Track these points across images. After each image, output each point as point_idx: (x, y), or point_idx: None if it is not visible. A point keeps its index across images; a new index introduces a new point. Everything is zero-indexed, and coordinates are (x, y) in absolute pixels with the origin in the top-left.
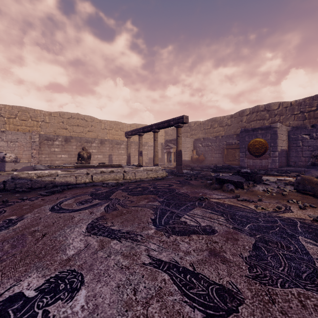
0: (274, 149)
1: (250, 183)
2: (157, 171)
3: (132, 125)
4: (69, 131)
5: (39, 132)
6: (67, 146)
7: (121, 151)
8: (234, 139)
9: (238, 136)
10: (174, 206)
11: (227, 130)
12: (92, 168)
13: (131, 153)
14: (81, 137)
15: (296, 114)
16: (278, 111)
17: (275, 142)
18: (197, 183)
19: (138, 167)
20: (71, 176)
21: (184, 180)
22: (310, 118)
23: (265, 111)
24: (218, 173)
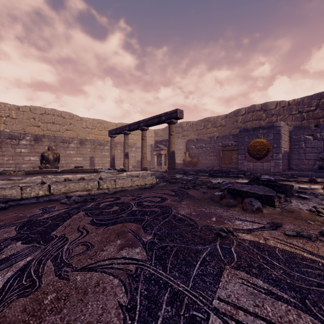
0: (277, 151)
1: (281, 197)
2: (145, 177)
3: (119, 125)
4: (42, 130)
5: (3, 129)
6: (38, 147)
7: (105, 153)
8: (231, 140)
9: (235, 137)
10: (176, 266)
11: (222, 131)
12: (51, 175)
13: (117, 155)
14: (56, 136)
15: (294, 114)
16: (276, 111)
17: (278, 143)
18: (198, 194)
19: (120, 172)
20: (13, 187)
21: (179, 188)
22: (309, 118)
23: (262, 111)
24: (216, 177)
